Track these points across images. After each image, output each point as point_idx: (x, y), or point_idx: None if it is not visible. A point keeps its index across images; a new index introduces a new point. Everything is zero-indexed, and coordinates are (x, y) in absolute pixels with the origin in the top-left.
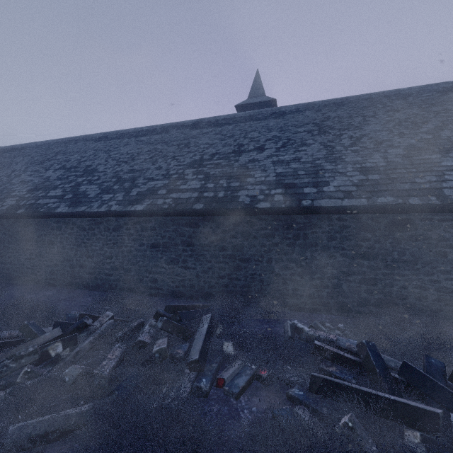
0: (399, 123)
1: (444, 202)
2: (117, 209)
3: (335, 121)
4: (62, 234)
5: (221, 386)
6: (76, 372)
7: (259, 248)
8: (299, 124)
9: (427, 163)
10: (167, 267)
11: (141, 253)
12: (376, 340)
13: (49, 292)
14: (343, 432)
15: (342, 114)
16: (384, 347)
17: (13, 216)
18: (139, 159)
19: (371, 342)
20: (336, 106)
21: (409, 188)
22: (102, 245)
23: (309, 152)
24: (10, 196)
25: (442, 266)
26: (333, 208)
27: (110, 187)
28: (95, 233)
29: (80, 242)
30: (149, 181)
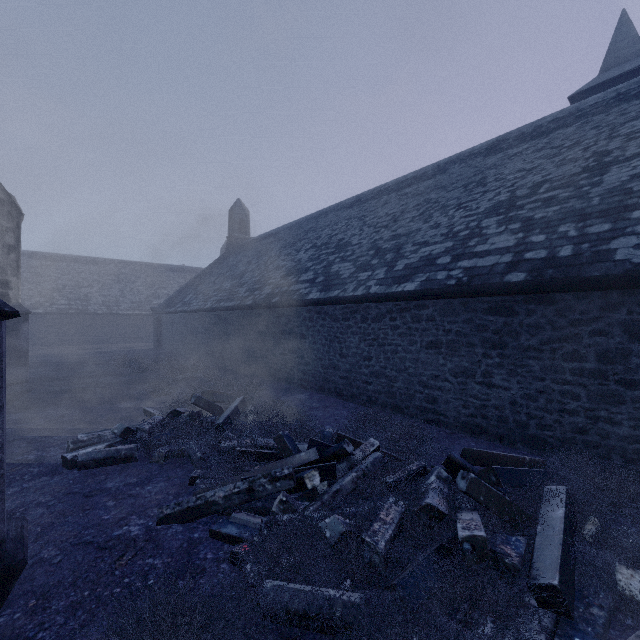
0: None
1: None
2: (378, 291)
3: None
4: (314, 326)
5: None
6: (339, 528)
7: None
8: None
9: None
10: (454, 381)
11: (411, 355)
12: None
13: (301, 396)
14: None
15: None
16: None
17: (269, 305)
18: (403, 219)
19: None
20: None
21: None
22: (359, 342)
23: None
24: (266, 284)
25: None
26: None
27: (366, 262)
28: (350, 325)
29: (332, 336)
30: (421, 247)
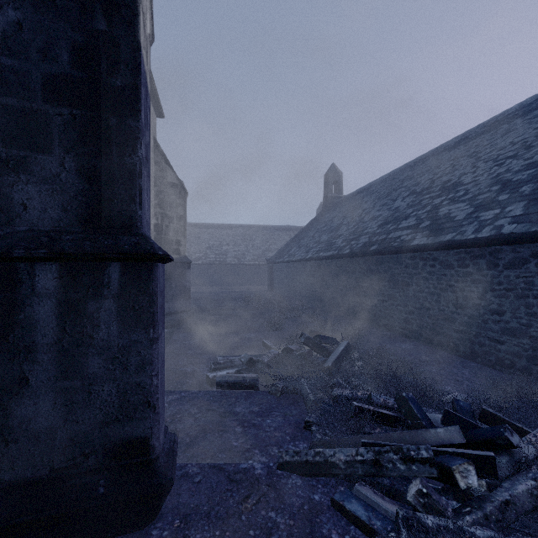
0: None
1: None
2: (516, 231)
3: None
4: (419, 273)
5: None
6: None
7: None
8: None
9: None
10: None
11: None
12: None
13: (404, 345)
14: None
15: None
16: None
17: (367, 253)
18: None
19: None
20: None
21: None
22: (483, 292)
23: None
24: (362, 234)
25: None
26: None
27: (489, 199)
28: (470, 273)
29: (444, 284)
30: None
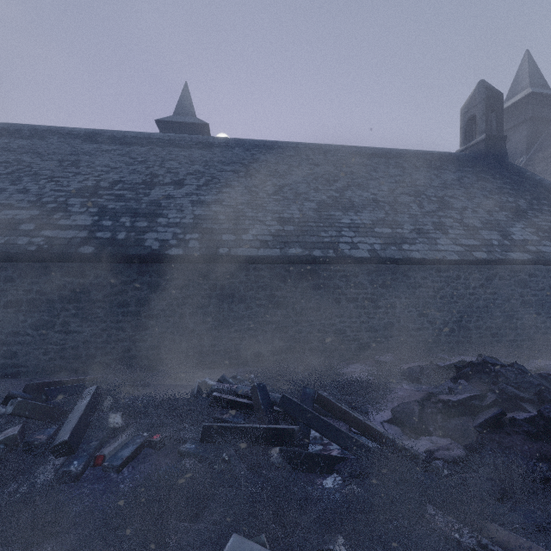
0: (317, 178)
1: (338, 255)
2: None
3: (263, 165)
4: None
5: (100, 464)
6: None
7: (170, 302)
8: (227, 162)
9: (332, 219)
10: (35, 334)
11: None
12: (277, 383)
13: None
14: (221, 466)
15: (271, 159)
16: (284, 388)
17: None
18: None
19: (263, 384)
20: (266, 149)
21: (315, 241)
22: None
23: (233, 195)
24: None
25: (337, 311)
26: (249, 257)
27: None
28: None
29: None
30: (4, 209)
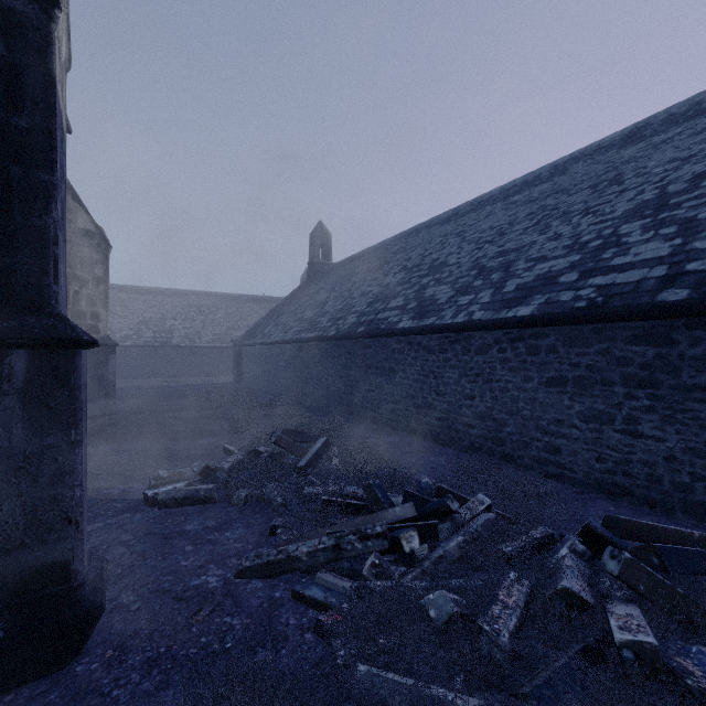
0: None
1: None
2: (483, 318)
3: None
4: (405, 359)
5: None
6: (448, 608)
7: None
8: None
9: None
10: (583, 428)
11: (526, 394)
12: None
13: (390, 438)
14: None
15: None
16: None
17: (354, 336)
18: (512, 232)
19: None
20: None
21: None
22: (459, 377)
23: None
24: (351, 313)
25: None
26: None
27: (467, 284)
28: (448, 358)
29: (427, 371)
30: (537, 263)
